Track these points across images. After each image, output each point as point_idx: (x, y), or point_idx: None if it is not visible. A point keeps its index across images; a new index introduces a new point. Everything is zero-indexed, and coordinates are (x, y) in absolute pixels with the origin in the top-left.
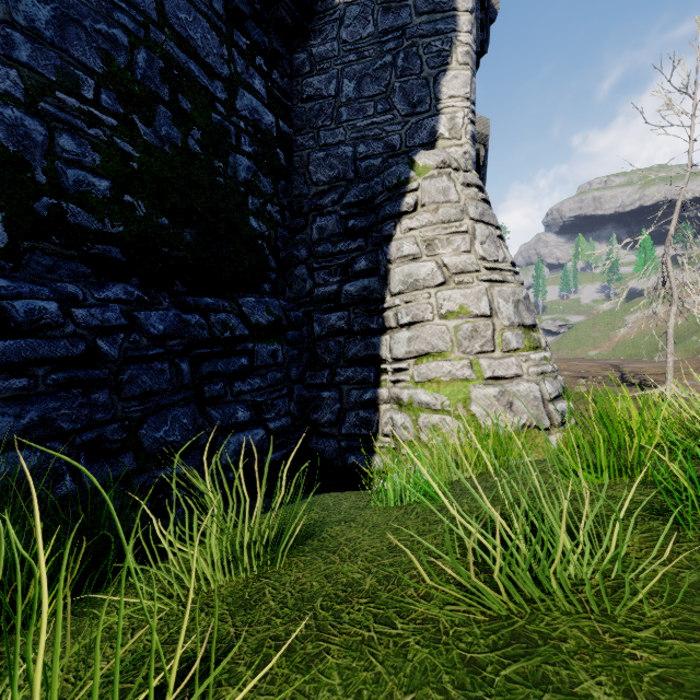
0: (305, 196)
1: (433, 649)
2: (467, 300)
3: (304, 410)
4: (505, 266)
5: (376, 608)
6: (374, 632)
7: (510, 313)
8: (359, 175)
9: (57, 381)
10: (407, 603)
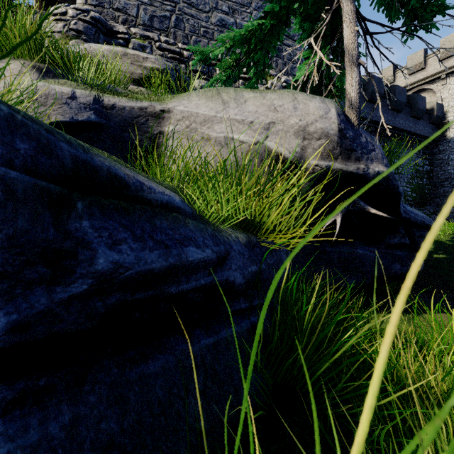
0: (437, 182)
1: None
2: None
3: None
4: None
5: None
6: None
7: None
8: None
9: None
10: None
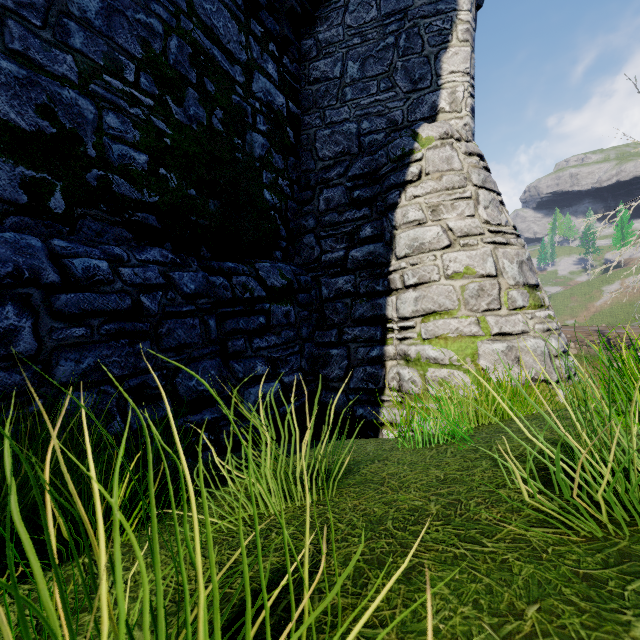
0: (312, 171)
1: (537, 565)
2: (473, 261)
3: (314, 367)
4: (508, 229)
5: (455, 529)
6: (464, 550)
7: (515, 273)
8: (362, 150)
9: (109, 331)
10: (486, 525)
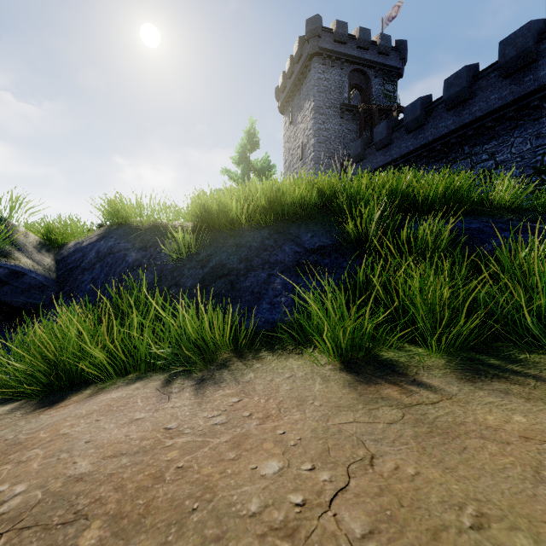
0: None
1: None
2: None
3: None
4: None
5: None
6: None
7: None
8: None
9: None
10: None
